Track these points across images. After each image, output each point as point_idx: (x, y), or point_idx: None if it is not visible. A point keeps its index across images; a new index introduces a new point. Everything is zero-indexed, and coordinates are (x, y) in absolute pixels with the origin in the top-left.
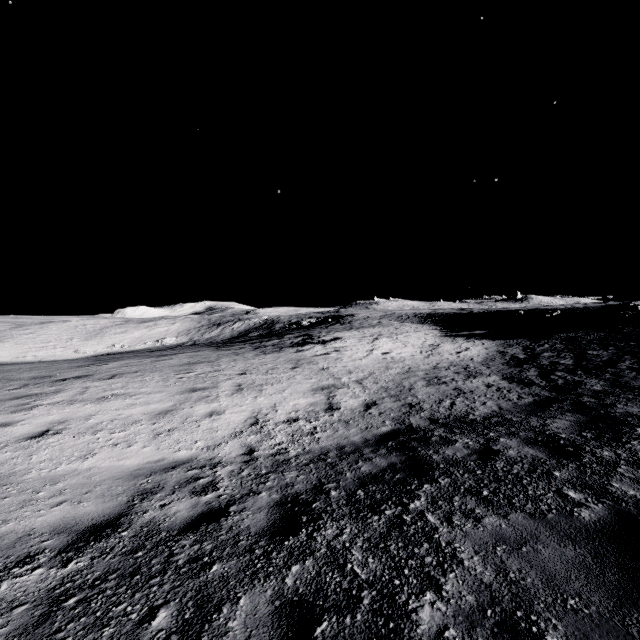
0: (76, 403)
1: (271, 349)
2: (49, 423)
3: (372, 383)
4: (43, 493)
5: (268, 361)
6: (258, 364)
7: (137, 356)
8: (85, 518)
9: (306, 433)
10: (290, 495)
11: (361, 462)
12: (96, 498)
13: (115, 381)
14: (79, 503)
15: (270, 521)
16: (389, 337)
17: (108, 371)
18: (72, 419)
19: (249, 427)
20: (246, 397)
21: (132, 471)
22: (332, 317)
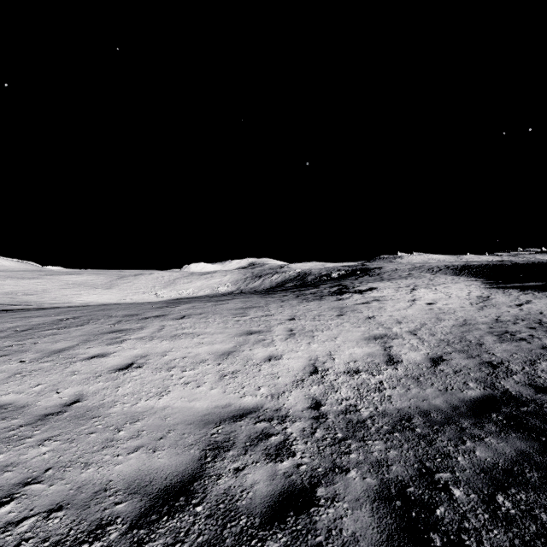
0: (155, 339)
1: (312, 297)
2: (133, 356)
3: (428, 335)
4: (123, 432)
5: (312, 308)
6: (304, 310)
7: (200, 300)
8: (159, 475)
9: (373, 388)
10: (391, 483)
11: (468, 441)
12: (169, 447)
13: (185, 321)
14: (154, 451)
15: (383, 531)
16: (427, 288)
17: (179, 312)
18: (151, 354)
19: (309, 376)
20: (300, 343)
21: (202, 416)
22: (360, 270)
